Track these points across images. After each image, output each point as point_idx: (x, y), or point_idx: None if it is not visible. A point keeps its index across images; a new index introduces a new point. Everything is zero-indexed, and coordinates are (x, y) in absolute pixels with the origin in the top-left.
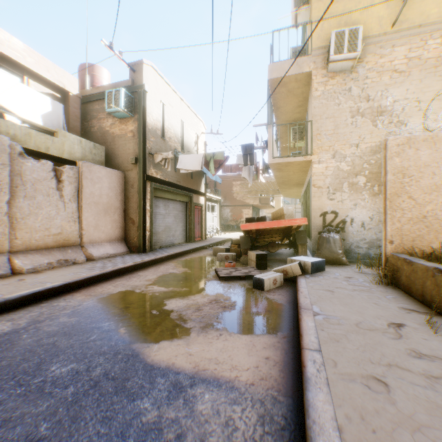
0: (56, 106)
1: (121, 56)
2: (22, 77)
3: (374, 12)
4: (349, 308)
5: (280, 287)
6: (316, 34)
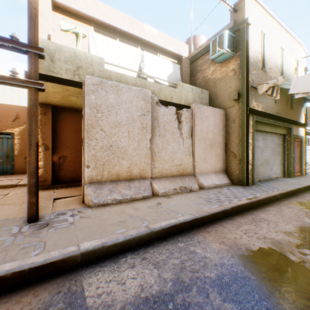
0: (175, 68)
1: (226, 0)
2: (155, 55)
3: None
4: None
5: None
6: None
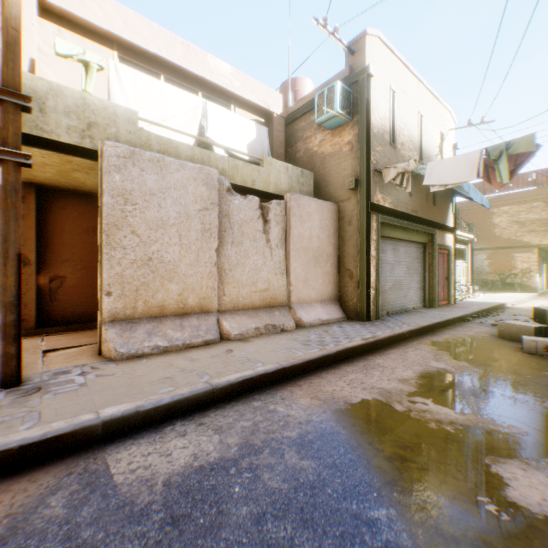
0: (260, 131)
1: (337, 35)
2: (228, 108)
3: None
4: None
5: None
6: None
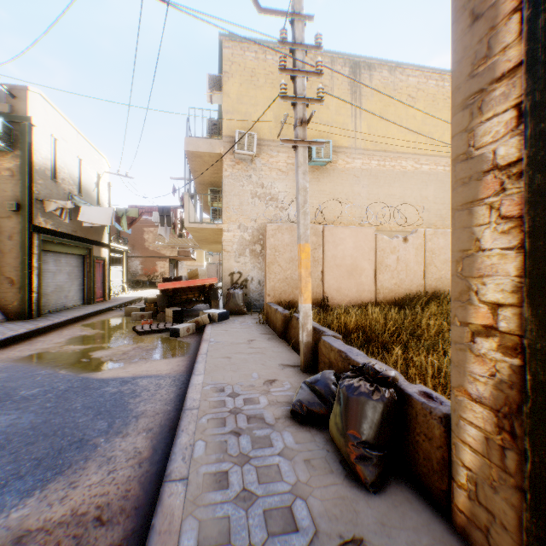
0: None
1: None
2: None
3: (267, 122)
4: (232, 337)
5: (192, 334)
6: (226, 123)
